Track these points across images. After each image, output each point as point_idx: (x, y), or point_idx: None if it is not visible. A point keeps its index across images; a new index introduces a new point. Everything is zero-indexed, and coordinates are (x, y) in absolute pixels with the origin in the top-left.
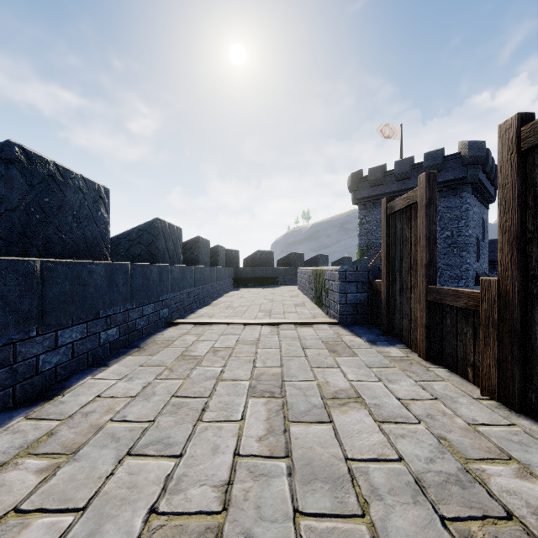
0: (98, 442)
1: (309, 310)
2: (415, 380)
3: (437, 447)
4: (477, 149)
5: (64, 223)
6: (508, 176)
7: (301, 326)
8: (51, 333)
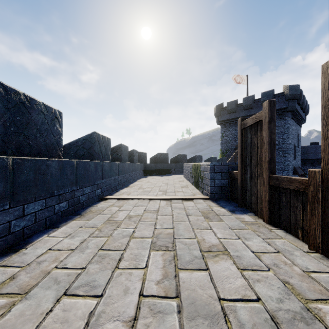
0: (45, 284)
1: (191, 190)
2: (263, 238)
3: (283, 289)
4: (294, 90)
5: (30, 133)
6: (328, 99)
7: (185, 200)
8: (20, 206)
